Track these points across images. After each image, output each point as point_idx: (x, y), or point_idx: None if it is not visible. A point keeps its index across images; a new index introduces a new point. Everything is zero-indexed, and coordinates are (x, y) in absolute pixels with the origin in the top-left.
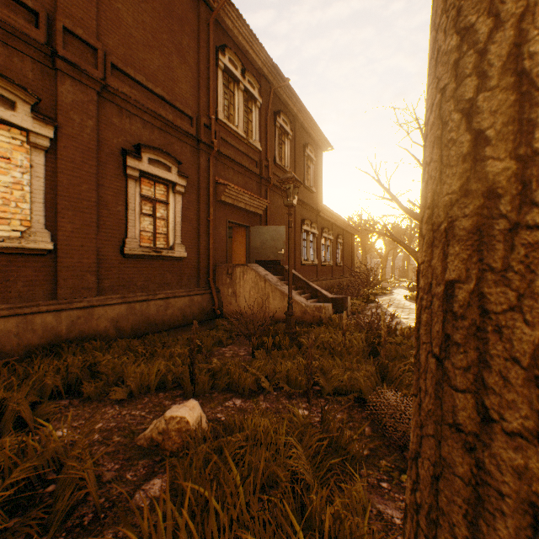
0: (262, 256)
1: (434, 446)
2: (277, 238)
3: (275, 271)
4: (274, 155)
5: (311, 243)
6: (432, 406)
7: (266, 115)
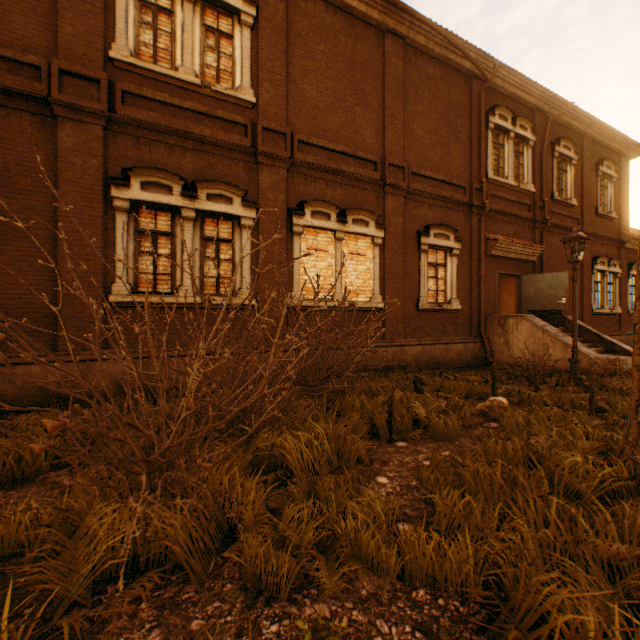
0: (536, 306)
1: (632, 376)
2: (556, 286)
3: (553, 322)
4: (551, 190)
5: (608, 286)
6: (632, 364)
7: (540, 151)
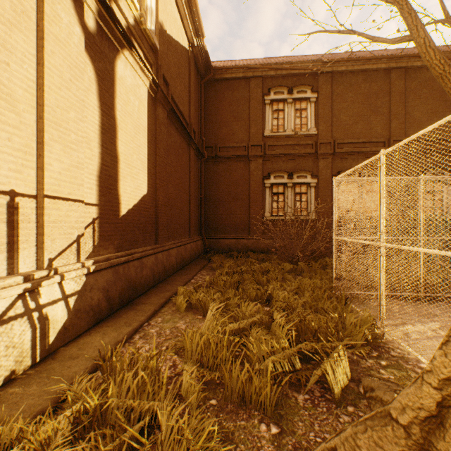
0: None
1: None
2: None
3: None
4: None
5: None
6: None
7: None
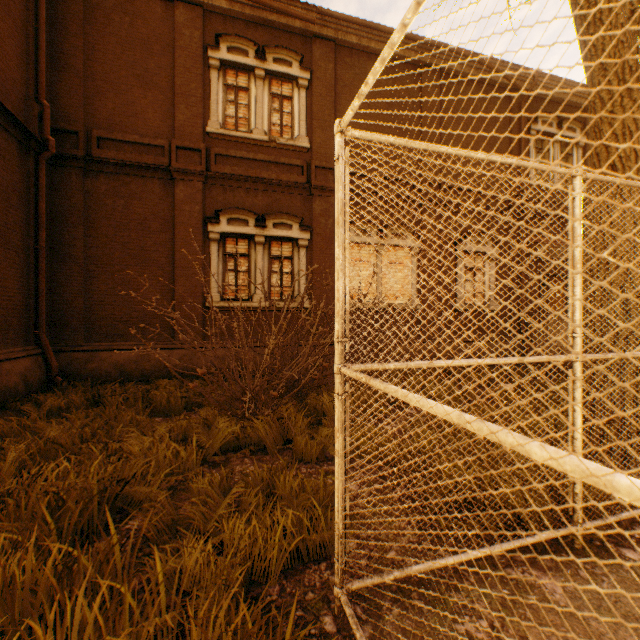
0: None
1: None
2: None
3: None
4: None
5: None
6: None
7: None
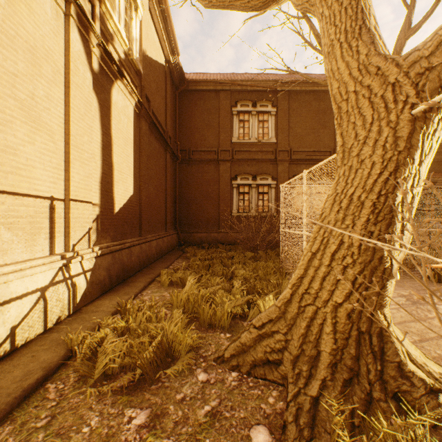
0: None
1: None
2: None
3: None
4: None
5: None
6: None
7: None
